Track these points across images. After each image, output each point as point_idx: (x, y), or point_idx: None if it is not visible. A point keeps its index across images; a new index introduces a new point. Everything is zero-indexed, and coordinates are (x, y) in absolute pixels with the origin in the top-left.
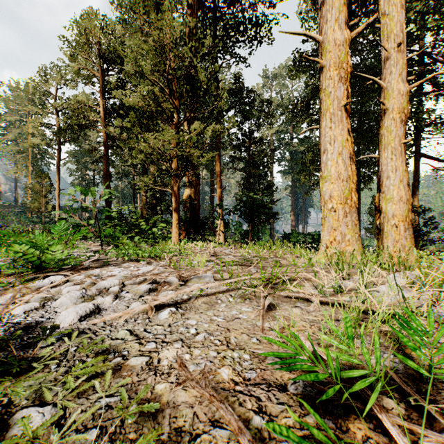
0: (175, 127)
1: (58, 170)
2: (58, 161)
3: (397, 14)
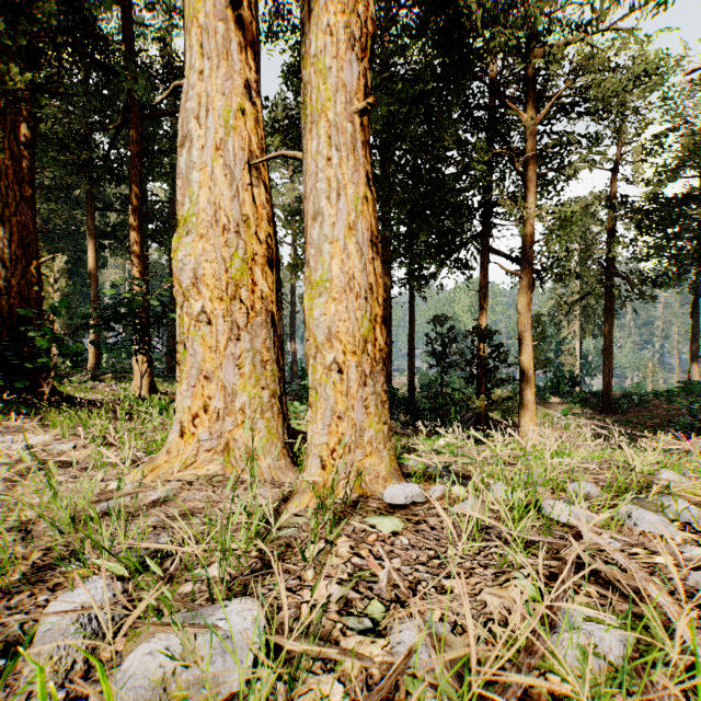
0: None
1: None
2: None
3: None
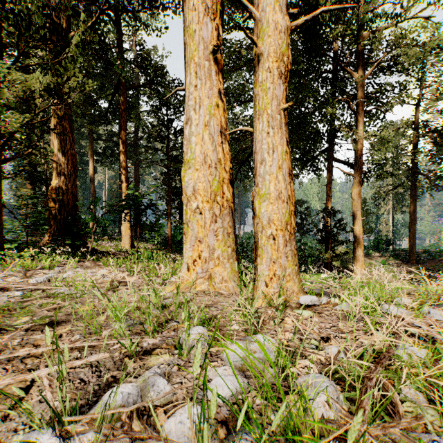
0: None
1: None
2: None
3: None
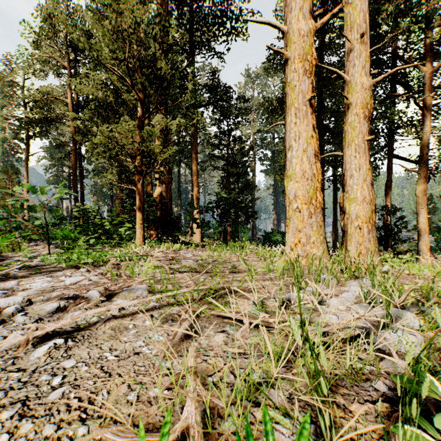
0: (139, 121)
1: (27, 166)
2: (27, 157)
3: (360, 3)
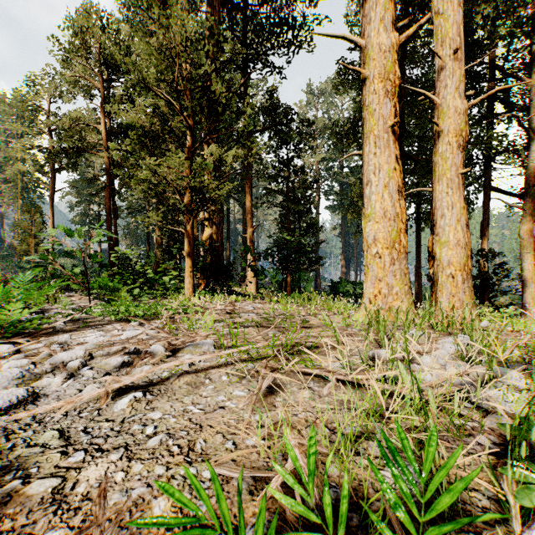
0: (189, 152)
1: (52, 204)
2: (52, 193)
3: (454, 14)
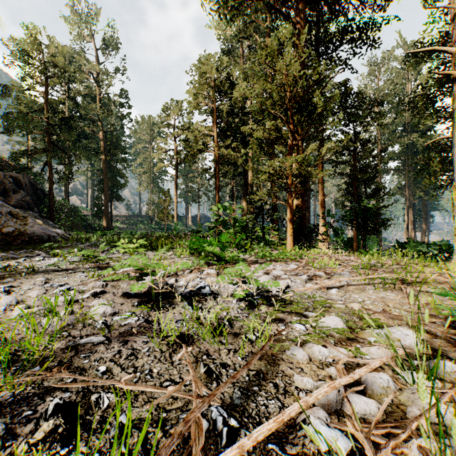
0: (290, 148)
1: (176, 186)
2: (176, 179)
3: None
